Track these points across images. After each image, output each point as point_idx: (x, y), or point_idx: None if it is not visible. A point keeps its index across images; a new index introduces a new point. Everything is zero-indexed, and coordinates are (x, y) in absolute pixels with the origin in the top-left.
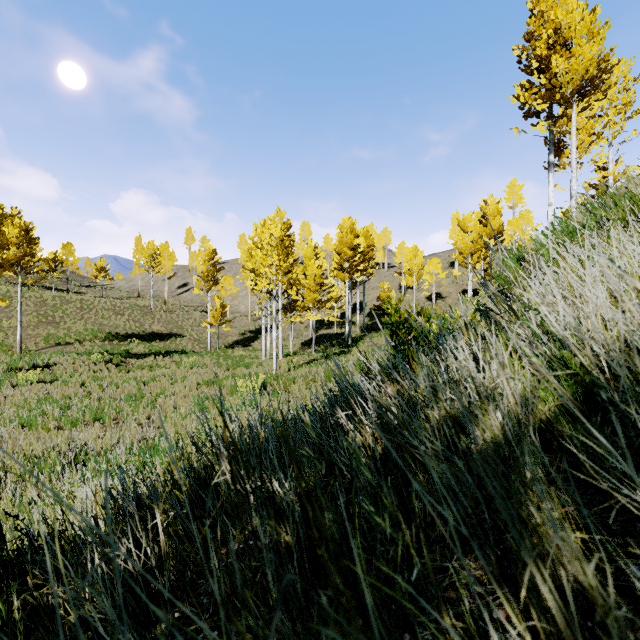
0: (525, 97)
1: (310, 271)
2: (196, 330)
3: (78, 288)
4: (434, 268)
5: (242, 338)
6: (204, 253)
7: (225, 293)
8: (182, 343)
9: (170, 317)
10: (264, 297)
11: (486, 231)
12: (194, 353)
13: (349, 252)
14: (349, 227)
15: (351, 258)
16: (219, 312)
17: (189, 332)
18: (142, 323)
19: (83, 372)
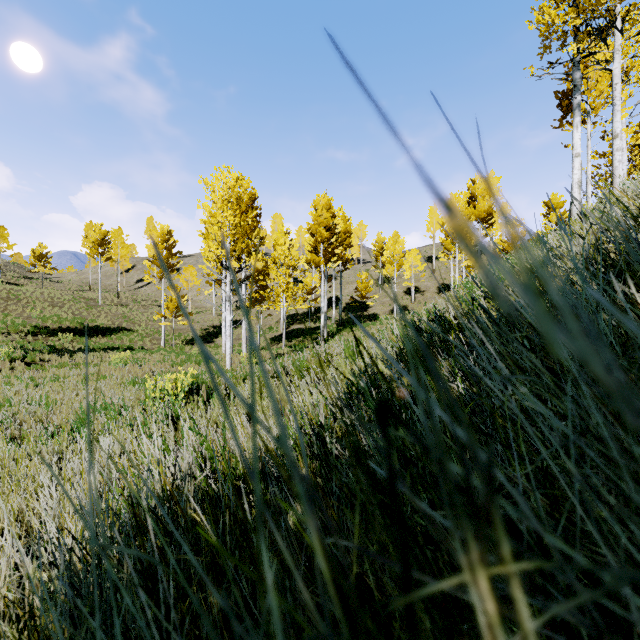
0: (550, 15)
1: (279, 251)
2: (151, 325)
3: (15, 279)
4: (413, 260)
5: (204, 334)
6: (156, 234)
7: (186, 285)
8: (131, 339)
9: (121, 311)
10: (215, 269)
11: (475, 213)
12: (143, 350)
13: (325, 233)
14: (325, 204)
15: (327, 240)
16: (175, 303)
17: (141, 327)
18: (84, 316)
19: None
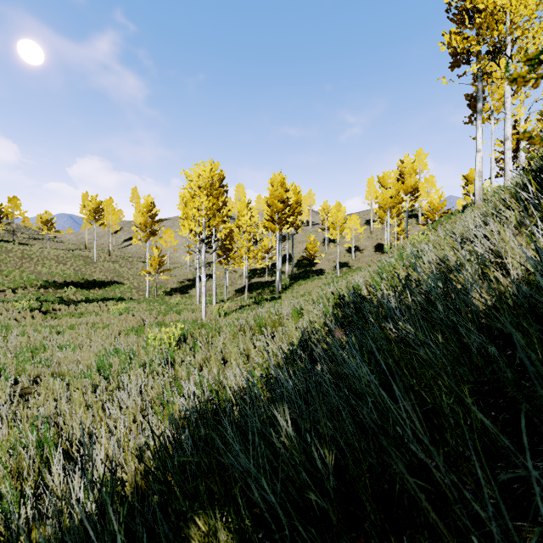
0: (457, 41)
1: (243, 221)
2: (137, 279)
3: (26, 240)
4: (353, 224)
5: (180, 286)
6: (142, 205)
7: (165, 245)
8: (121, 291)
9: (112, 267)
10: (193, 241)
11: (403, 188)
12: (132, 300)
13: (279, 205)
14: (279, 181)
15: (281, 210)
16: (157, 261)
17: (129, 280)
18: (83, 272)
19: (3, 320)
